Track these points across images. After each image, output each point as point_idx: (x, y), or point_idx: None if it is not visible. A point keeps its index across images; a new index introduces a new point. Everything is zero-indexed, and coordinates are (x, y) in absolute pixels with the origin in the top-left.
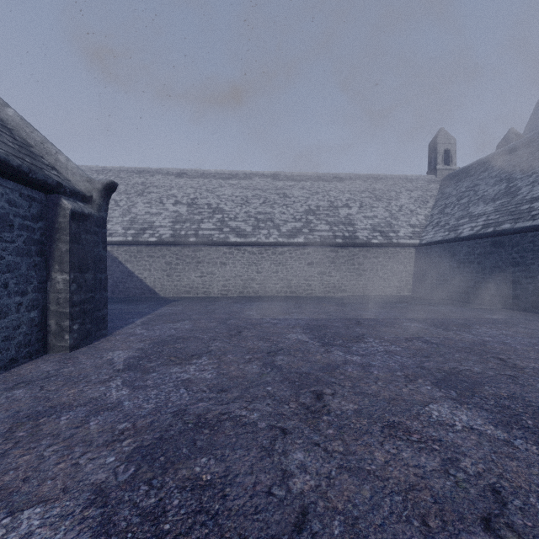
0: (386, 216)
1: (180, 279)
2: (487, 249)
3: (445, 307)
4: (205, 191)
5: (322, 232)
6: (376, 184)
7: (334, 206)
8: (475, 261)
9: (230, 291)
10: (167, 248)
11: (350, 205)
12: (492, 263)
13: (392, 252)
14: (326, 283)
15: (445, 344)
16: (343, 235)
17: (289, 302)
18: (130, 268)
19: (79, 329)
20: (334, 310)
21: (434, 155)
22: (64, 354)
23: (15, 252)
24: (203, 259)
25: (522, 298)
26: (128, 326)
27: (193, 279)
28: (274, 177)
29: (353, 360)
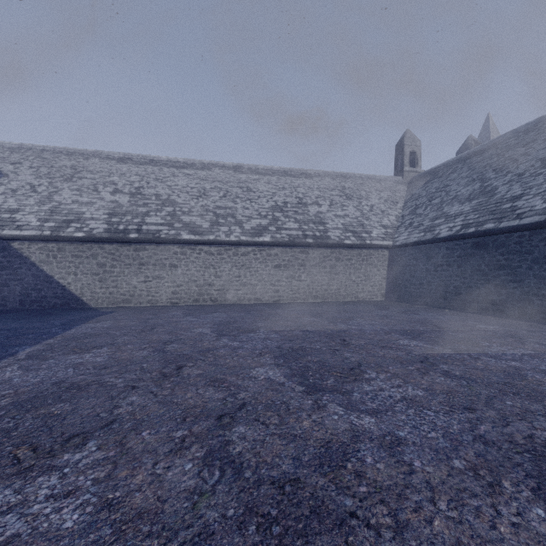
0: (357, 216)
1: (117, 284)
2: (467, 251)
3: (429, 316)
4: (153, 180)
5: (291, 231)
6: (346, 182)
7: (303, 203)
8: (454, 264)
9: (182, 299)
10: (99, 245)
11: (320, 202)
12: (473, 266)
13: (366, 254)
14: (295, 288)
15: (474, 377)
16: (313, 234)
17: (253, 313)
18: (48, 271)
19: None
20: (309, 322)
21: (401, 156)
22: None
23: None
24: (148, 260)
25: (508, 304)
26: None
27: (134, 284)
28: (236, 169)
29: (365, 426)
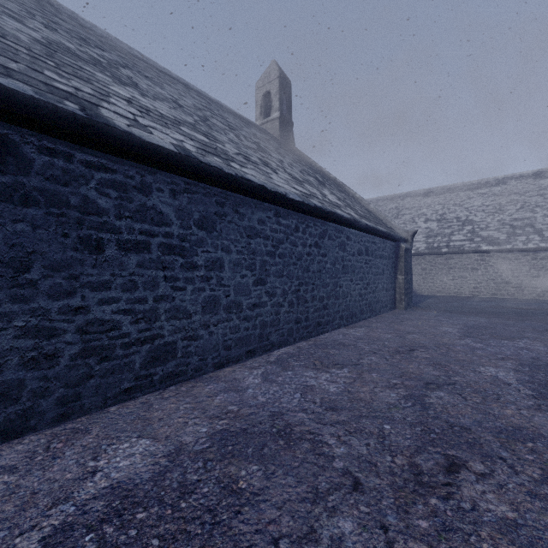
0: None
1: (433, 281)
2: None
3: None
4: (452, 206)
5: None
6: None
7: None
8: None
9: (481, 293)
10: (422, 257)
11: None
12: None
13: None
14: None
15: None
16: None
17: None
18: None
19: (406, 301)
20: None
21: None
22: (403, 310)
23: (390, 267)
24: (454, 266)
25: None
26: (418, 305)
27: (445, 281)
28: (536, 176)
29: None
